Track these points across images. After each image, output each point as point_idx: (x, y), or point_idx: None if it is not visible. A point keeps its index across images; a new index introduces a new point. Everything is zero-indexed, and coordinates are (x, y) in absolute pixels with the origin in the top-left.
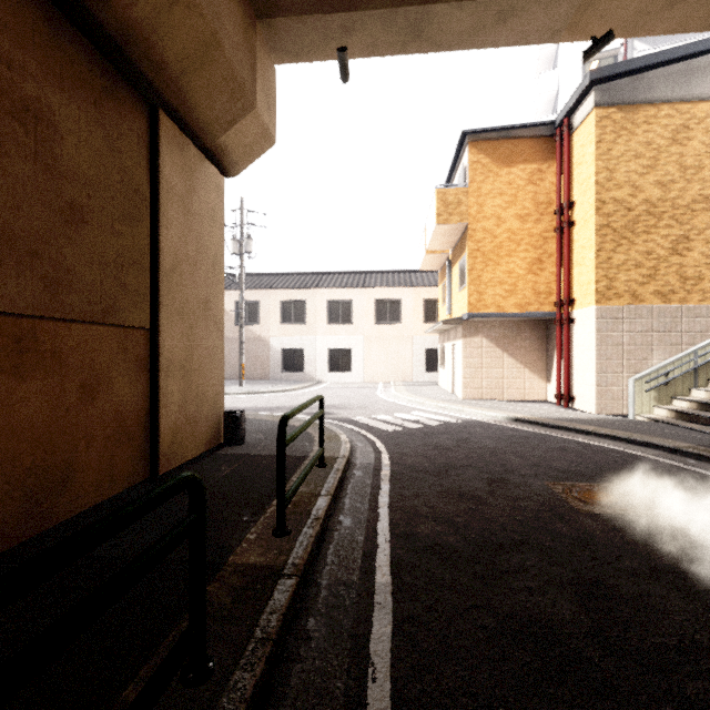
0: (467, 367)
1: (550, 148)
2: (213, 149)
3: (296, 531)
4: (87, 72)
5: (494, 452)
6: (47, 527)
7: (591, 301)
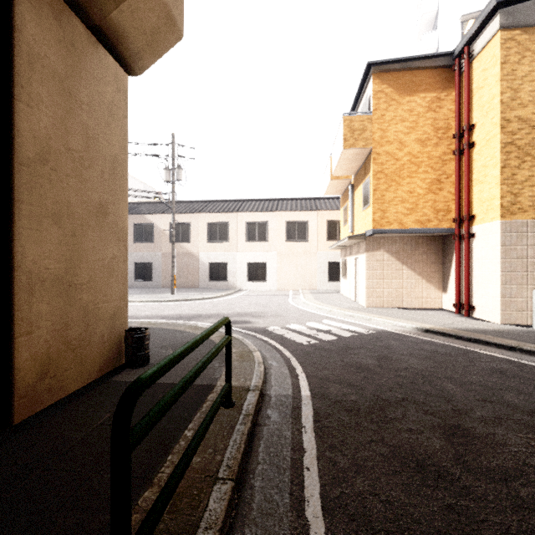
0: (370, 278)
1: (448, 77)
2: (105, 28)
3: None
4: None
5: (425, 375)
6: None
7: (495, 215)
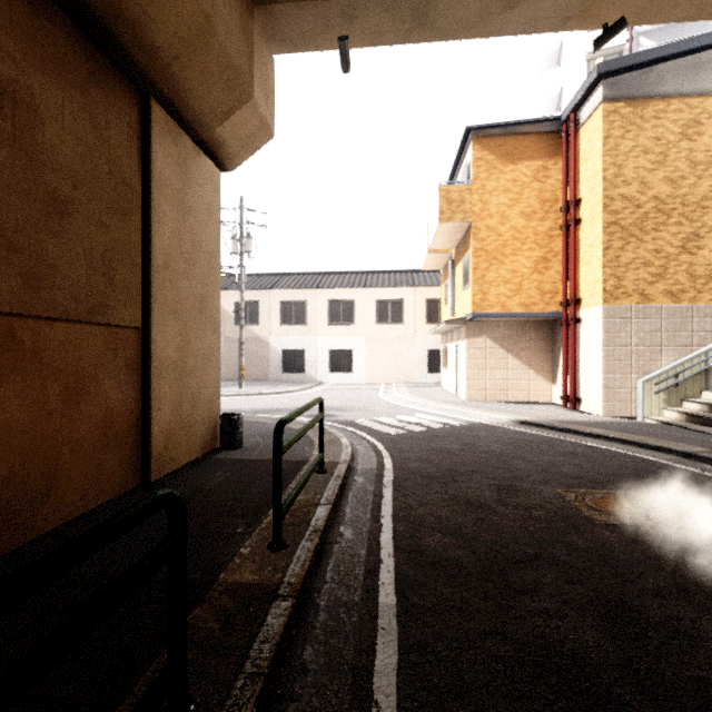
0: (471, 368)
1: (556, 144)
2: (209, 141)
3: (293, 545)
4: (71, 55)
5: (500, 456)
6: (26, 540)
7: (599, 300)
